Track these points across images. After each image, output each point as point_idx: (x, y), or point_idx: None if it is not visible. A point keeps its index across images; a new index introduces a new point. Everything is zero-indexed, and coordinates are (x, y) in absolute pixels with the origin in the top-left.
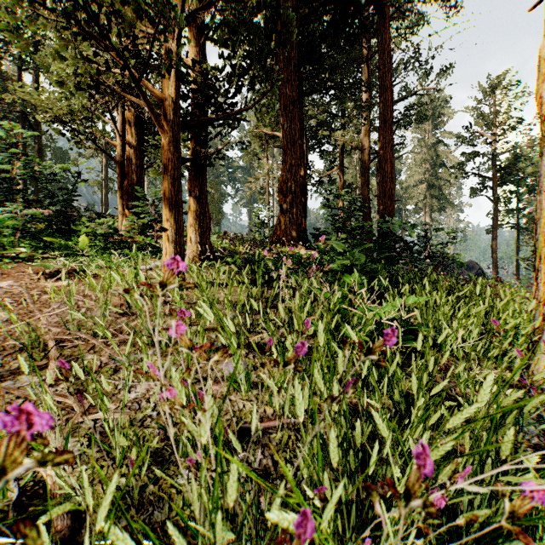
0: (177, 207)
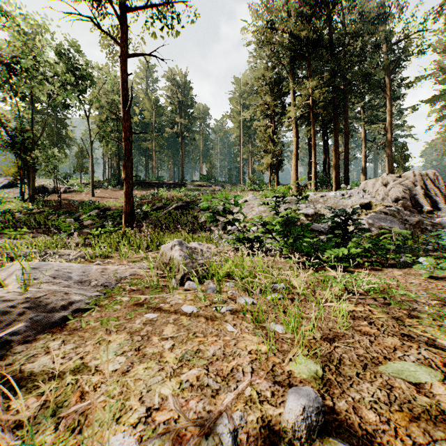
0: (270, 183)
